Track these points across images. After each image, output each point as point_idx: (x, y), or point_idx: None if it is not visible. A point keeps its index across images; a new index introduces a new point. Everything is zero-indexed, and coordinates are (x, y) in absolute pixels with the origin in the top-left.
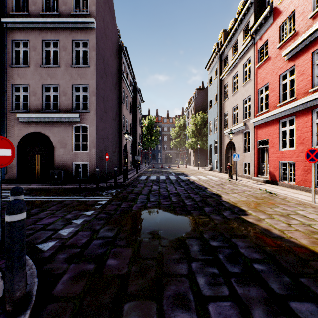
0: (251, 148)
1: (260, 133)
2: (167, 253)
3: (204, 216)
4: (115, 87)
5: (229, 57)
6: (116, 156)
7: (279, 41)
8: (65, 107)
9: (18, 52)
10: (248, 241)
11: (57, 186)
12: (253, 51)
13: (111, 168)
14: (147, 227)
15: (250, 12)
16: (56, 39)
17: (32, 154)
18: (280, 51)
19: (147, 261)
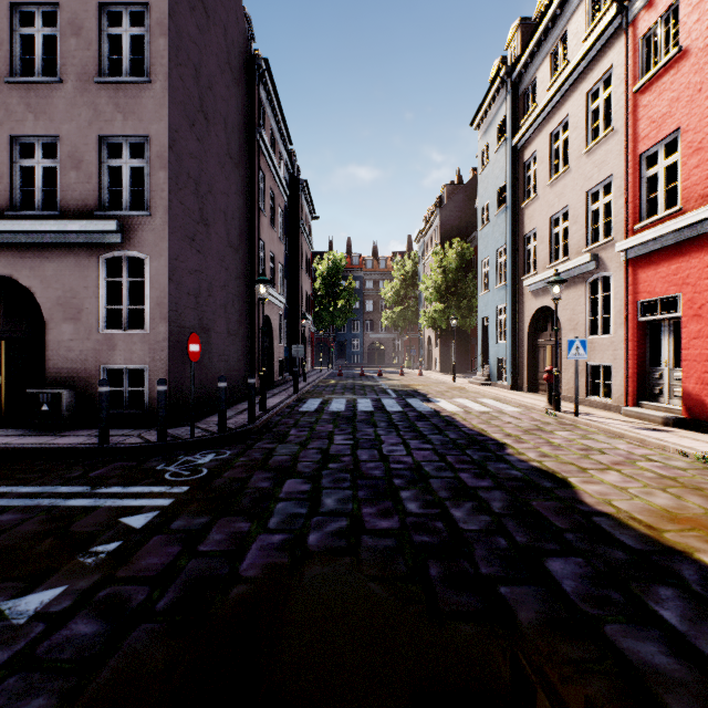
0: (615, 323)
1: (646, 281)
2: None
3: (582, 639)
4: (235, 161)
5: (540, 84)
6: (238, 347)
7: None
8: (77, 202)
9: None
10: None
11: (41, 437)
12: (621, 49)
13: None
14: None
15: None
16: (53, 3)
17: None
18: None
19: None
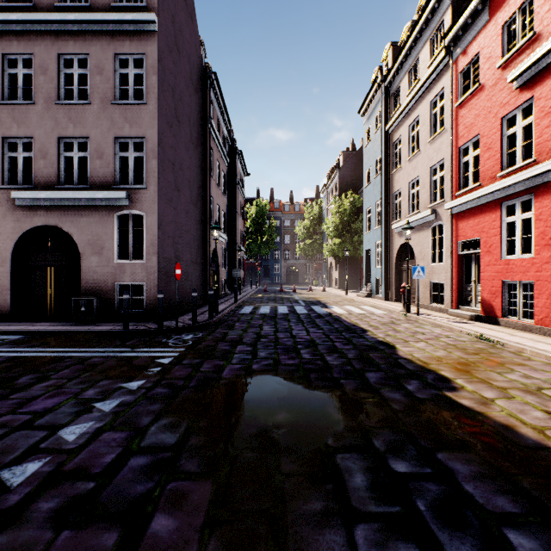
0: (446, 255)
1: (462, 228)
2: (295, 494)
3: (369, 393)
4: (195, 144)
5: (403, 91)
6: (197, 271)
7: (502, 55)
8: (101, 179)
9: (14, 78)
10: (474, 460)
11: (85, 326)
12: (449, 77)
13: (187, 293)
14: (251, 420)
15: (444, 5)
16: (85, 54)
17: (40, 266)
18: (504, 73)
19: (248, 521)
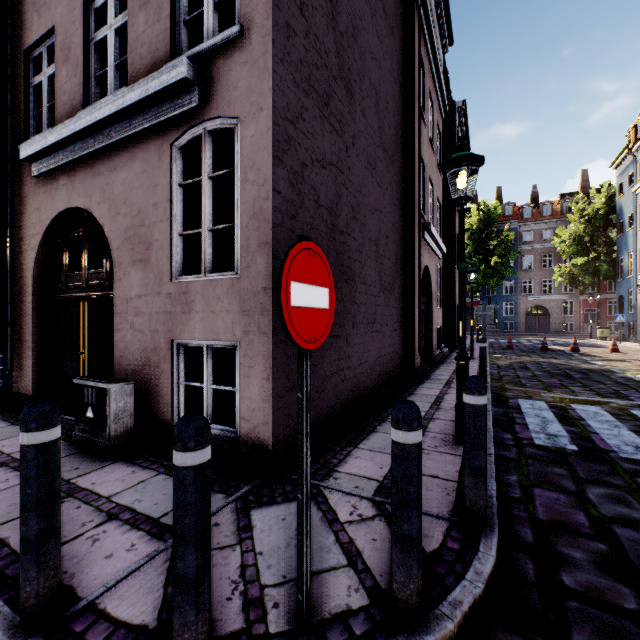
0: None
1: None
2: None
3: None
4: (389, 22)
5: None
6: (393, 310)
7: None
8: (146, 62)
9: None
10: None
11: None
12: None
13: (372, 362)
14: None
15: None
16: None
17: (72, 300)
18: None
19: None
